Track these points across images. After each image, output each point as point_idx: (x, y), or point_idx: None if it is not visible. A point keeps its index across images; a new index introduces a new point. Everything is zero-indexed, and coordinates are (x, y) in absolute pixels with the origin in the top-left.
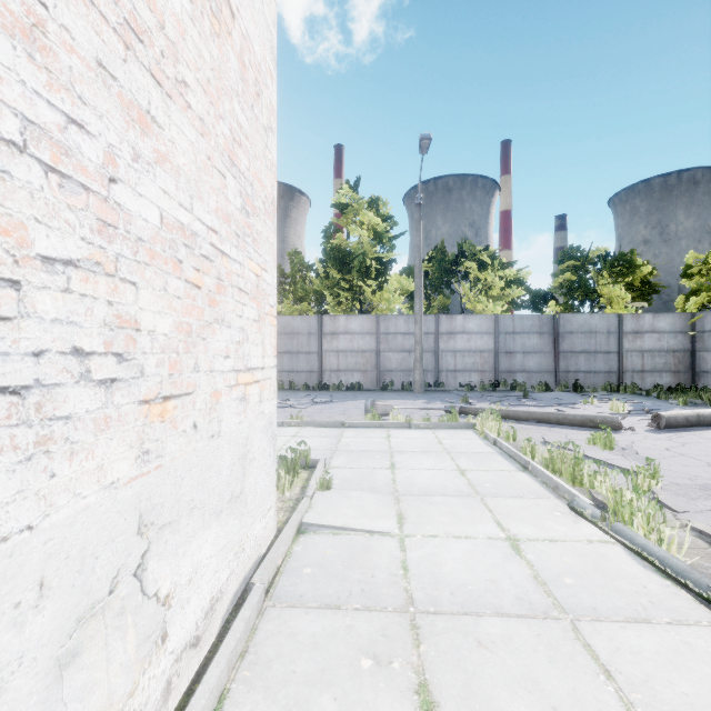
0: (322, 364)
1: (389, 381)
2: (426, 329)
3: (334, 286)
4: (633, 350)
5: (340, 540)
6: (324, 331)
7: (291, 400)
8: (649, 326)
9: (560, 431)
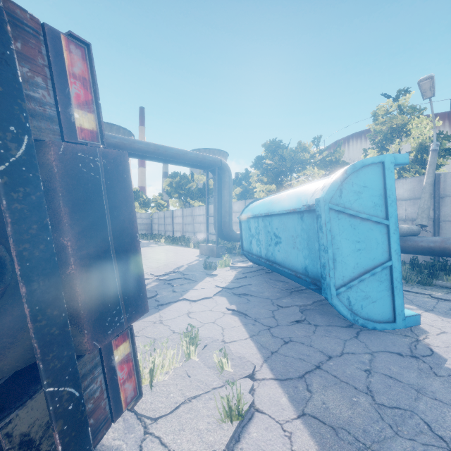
0: None
1: None
2: None
3: None
4: None
5: None
6: None
7: None
8: (139, 216)
9: None
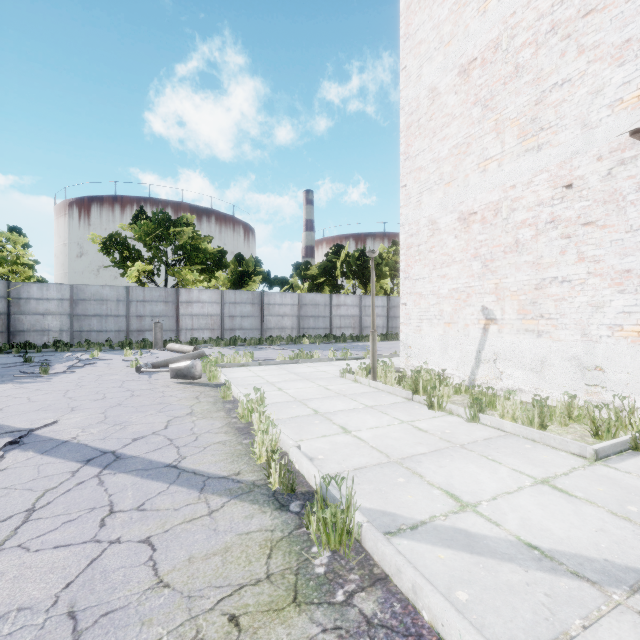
0: None
1: None
2: None
3: None
4: None
5: None
6: None
7: None
8: None
9: None
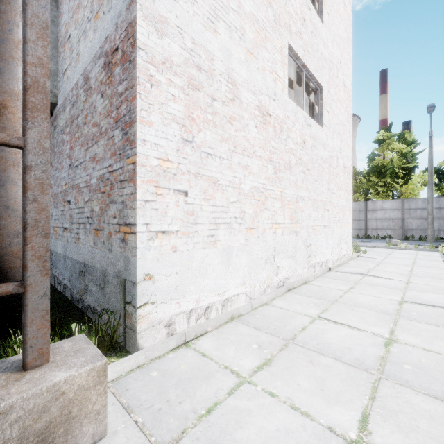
0: (367, 226)
1: (410, 235)
2: (438, 205)
3: (374, 185)
4: None
5: (367, 258)
6: (368, 209)
7: None
8: None
9: None
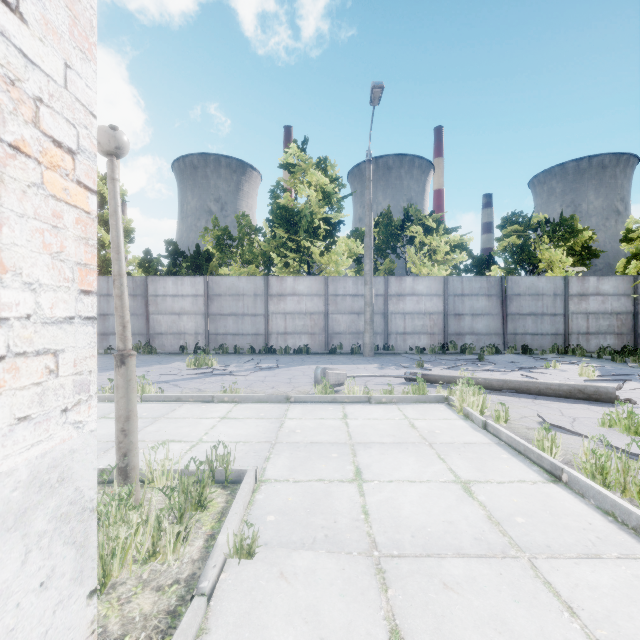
0: (269, 327)
1: (338, 344)
2: (375, 291)
3: (282, 246)
4: (579, 312)
5: None
6: (271, 293)
7: (233, 365)
8: (593, 288)
9: (548, 405)
